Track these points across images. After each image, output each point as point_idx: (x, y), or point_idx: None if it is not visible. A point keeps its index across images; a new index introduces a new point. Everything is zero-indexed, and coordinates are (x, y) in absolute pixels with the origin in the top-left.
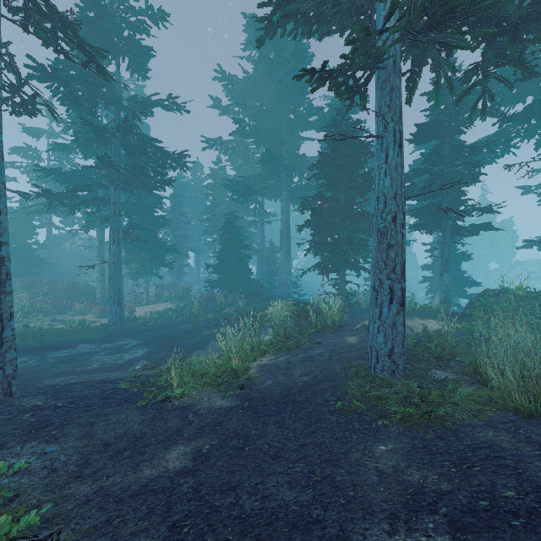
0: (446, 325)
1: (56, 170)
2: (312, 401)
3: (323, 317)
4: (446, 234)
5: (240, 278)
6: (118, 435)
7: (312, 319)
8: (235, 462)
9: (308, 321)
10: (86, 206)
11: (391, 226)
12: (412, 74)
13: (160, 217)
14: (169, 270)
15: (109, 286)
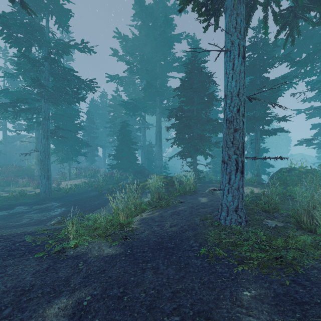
0: (260, 190)
1: (5, 90)
2: (180, 247)
3: (183, 185)
4: (258, 134)
5: (130, 163)
6: (7, 289)
7: (176, 187)
8: (112, 317)
9: (174, 188)
10: (25, 113)
11: (237, 115)
12: (249, 11)
13: (78, 123)
14: (85, 158)
15: (41, 167)
